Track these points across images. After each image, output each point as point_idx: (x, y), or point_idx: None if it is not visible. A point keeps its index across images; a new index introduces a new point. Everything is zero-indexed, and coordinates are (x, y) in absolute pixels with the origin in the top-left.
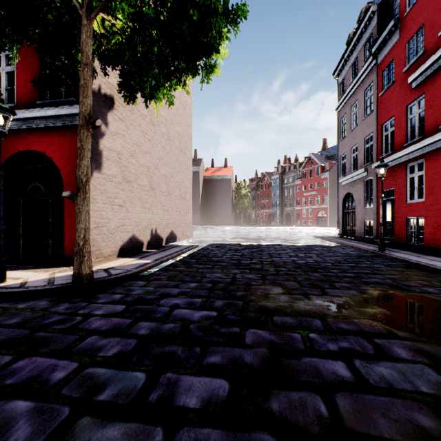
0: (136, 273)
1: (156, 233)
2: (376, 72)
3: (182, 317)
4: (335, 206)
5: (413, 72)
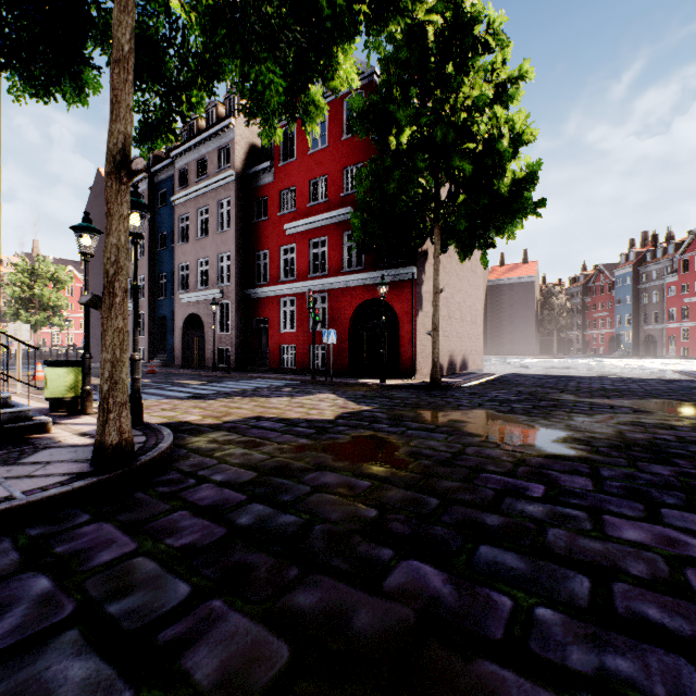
0: (457, 385)
1: (452, 360)
2: None
3: (504, 397)
4: None
5: None
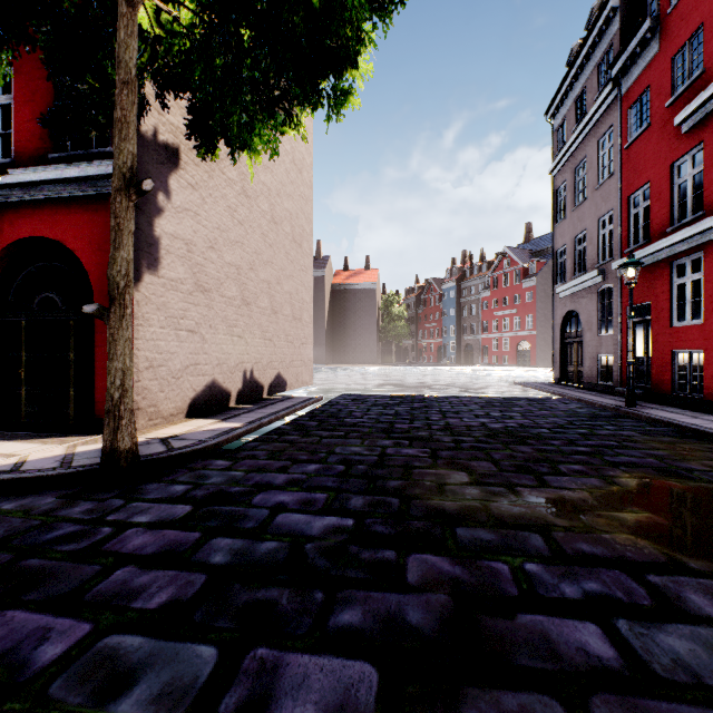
0: (216, 446)
1: (251, 377)
2: (619, 109)
3: (292, 528)
4: (546, 333)
5: (684, 107)
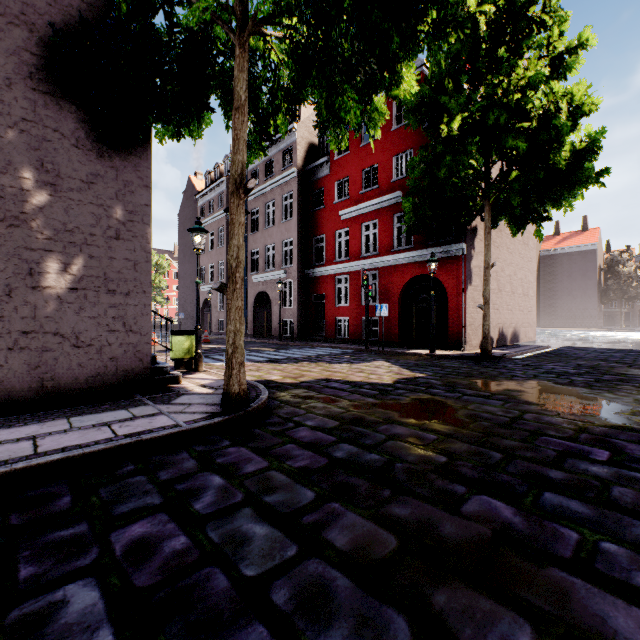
0: (509, 357)
1: (501, 332)
2: None
3: (562, 370)
4: None
5: None
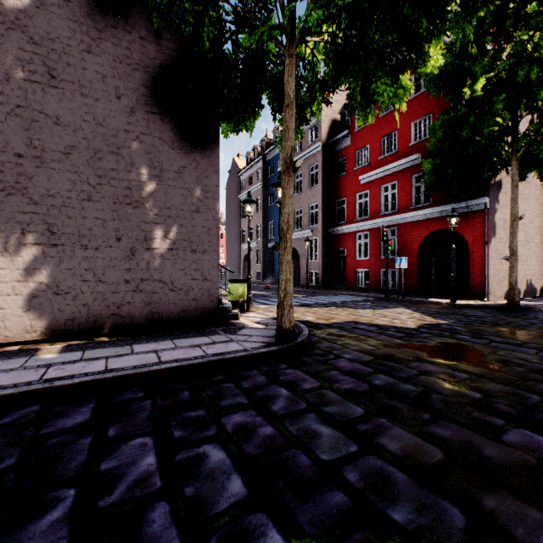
0: (539, 308)
1: (529, 283)
2: None
3: None
4: None
5: None
